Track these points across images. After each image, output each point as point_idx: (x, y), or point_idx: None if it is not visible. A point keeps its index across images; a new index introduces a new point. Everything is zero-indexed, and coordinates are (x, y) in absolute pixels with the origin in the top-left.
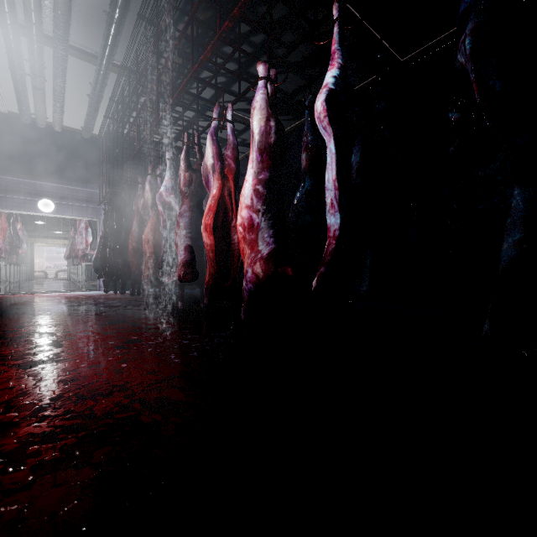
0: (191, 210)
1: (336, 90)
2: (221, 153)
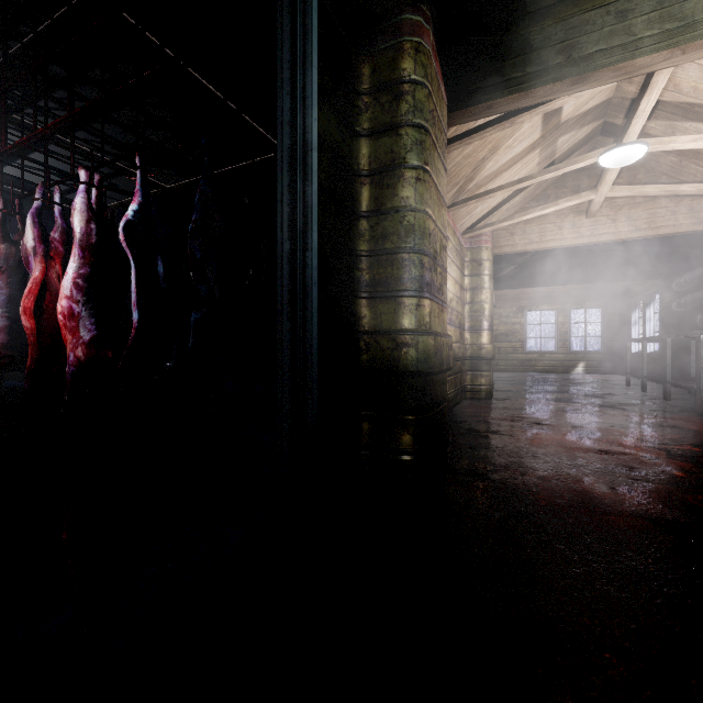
0: (9, 287)
1: (134, 223)
2: (45, 236)
